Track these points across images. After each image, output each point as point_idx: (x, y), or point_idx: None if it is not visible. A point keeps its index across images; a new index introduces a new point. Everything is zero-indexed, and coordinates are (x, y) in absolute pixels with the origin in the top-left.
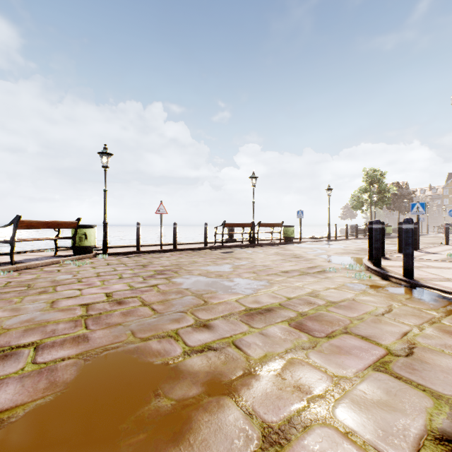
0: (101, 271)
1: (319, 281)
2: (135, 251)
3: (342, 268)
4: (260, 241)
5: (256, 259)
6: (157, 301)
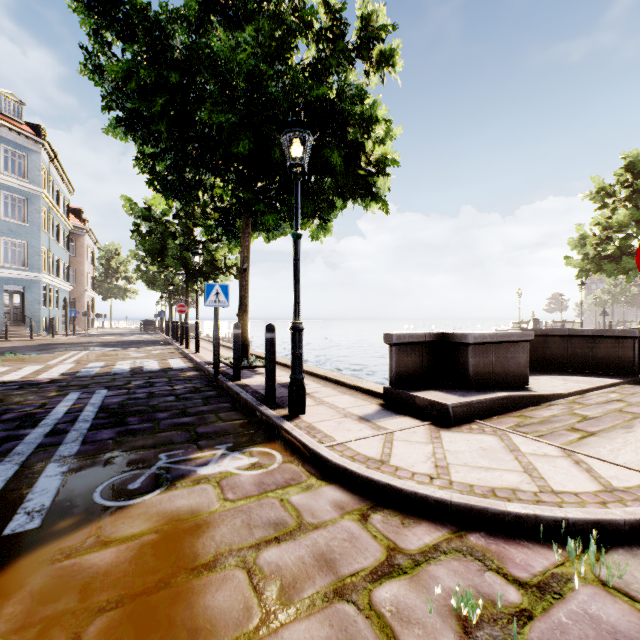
0: None
1: None
2: None
3: None
4: None
5: None
6: None
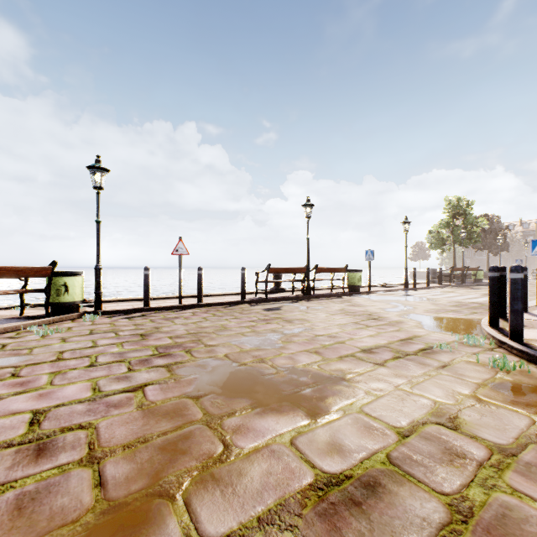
0: (69, 348)
1: (436, 375)
2: (143, 308)
3: (455, 341)
4: (316, 290)
5: (316, 322)
6: (124, 445)
